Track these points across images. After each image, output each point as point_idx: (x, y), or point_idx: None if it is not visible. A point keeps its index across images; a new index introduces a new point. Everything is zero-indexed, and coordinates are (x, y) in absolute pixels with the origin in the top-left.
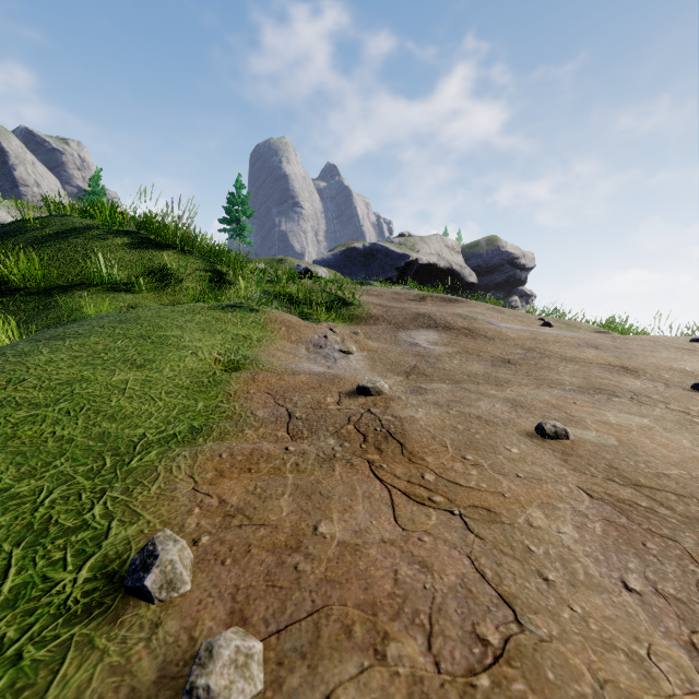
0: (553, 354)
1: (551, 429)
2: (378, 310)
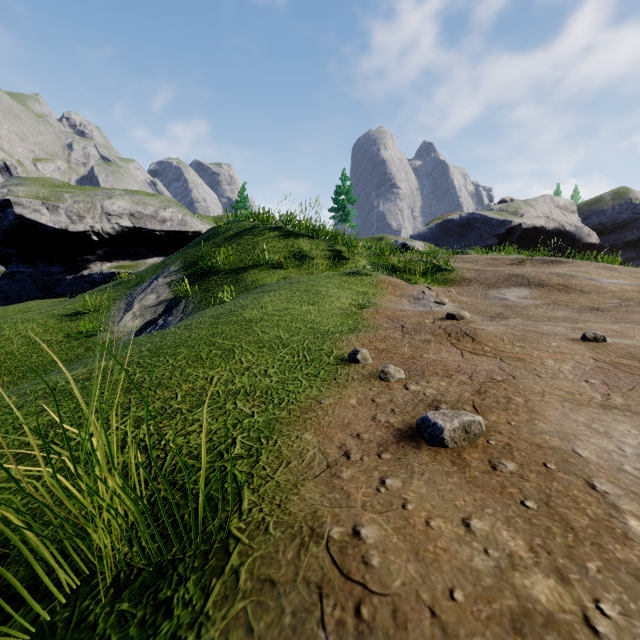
0: None
1: (590, 335)
2: (471, 274)
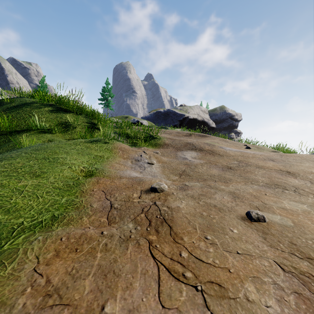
0: (252, 164)
1: (255, 216)
2: (168, 141)
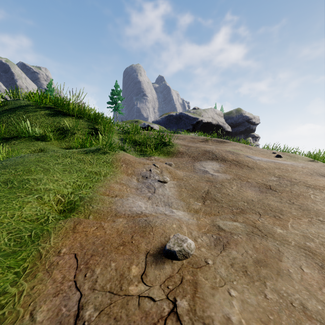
0: (298, 181)
1: None
2: (183, 148)
